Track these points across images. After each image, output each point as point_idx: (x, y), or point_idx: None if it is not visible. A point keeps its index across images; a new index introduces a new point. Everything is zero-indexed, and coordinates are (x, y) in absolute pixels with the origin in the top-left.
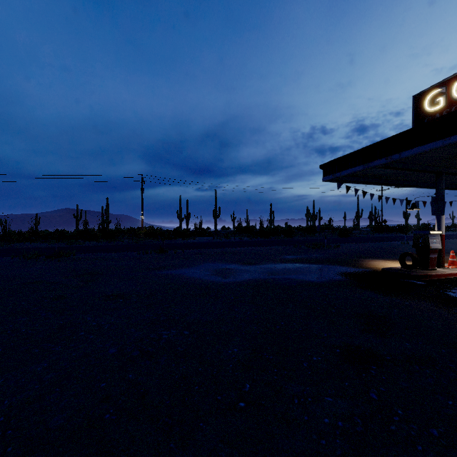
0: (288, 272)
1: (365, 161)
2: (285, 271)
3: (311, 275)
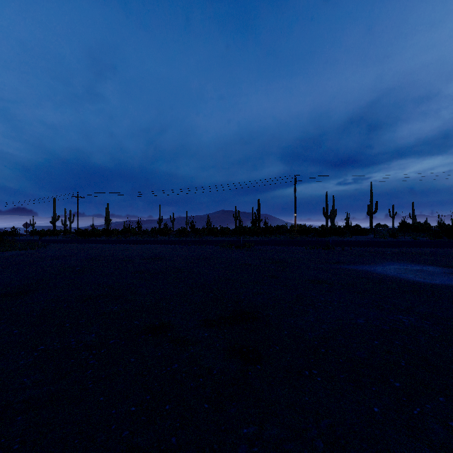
0: None
1: None
2: None
3: None
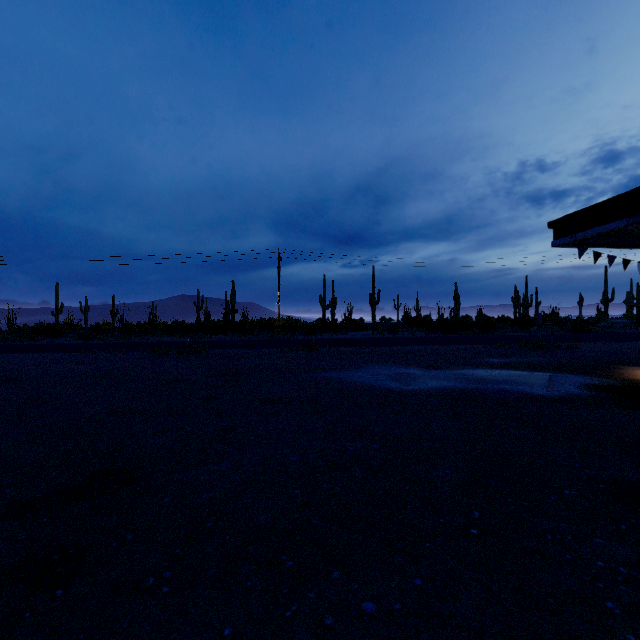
0: (497, 381)
1: (630, 213)
2: (492, 380)
3: (536, 387)
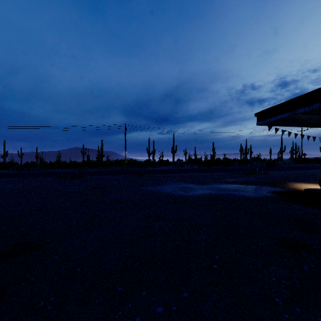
0: (231, 190)
1: (291, 110)
2: (228, 189)
3: (249, 193)
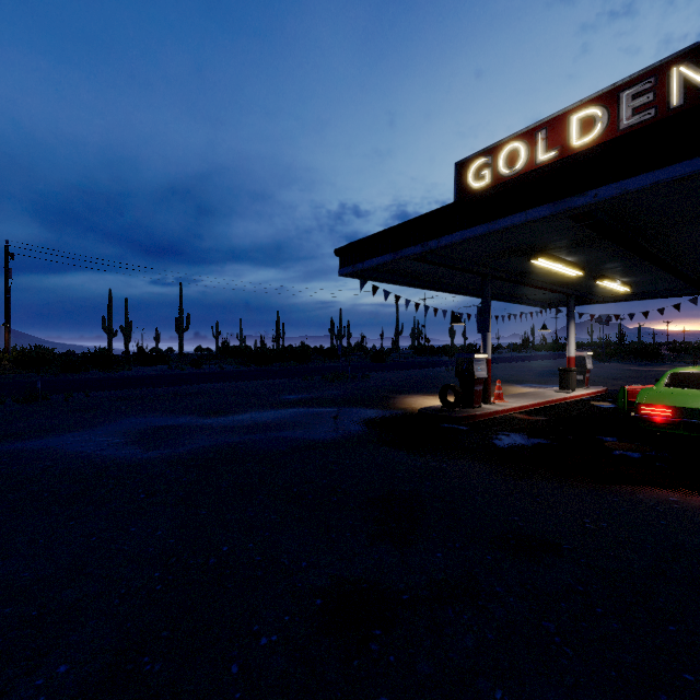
0: (280, 425)
1: (395, 248)
2: (275, 424)
3: (317, 429)
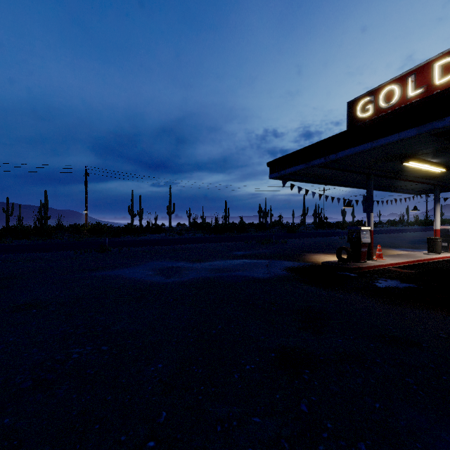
0: (235, 269)
1: (306, 160)
2: (232, 268)
3: (257, 271)
